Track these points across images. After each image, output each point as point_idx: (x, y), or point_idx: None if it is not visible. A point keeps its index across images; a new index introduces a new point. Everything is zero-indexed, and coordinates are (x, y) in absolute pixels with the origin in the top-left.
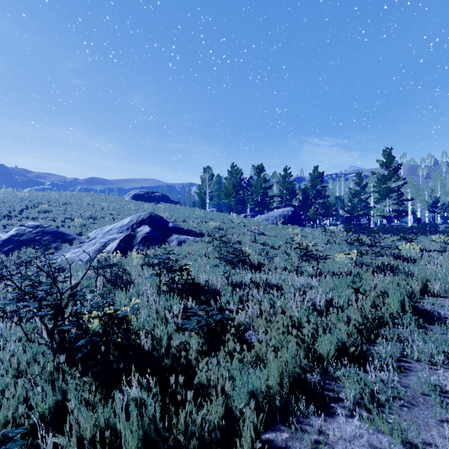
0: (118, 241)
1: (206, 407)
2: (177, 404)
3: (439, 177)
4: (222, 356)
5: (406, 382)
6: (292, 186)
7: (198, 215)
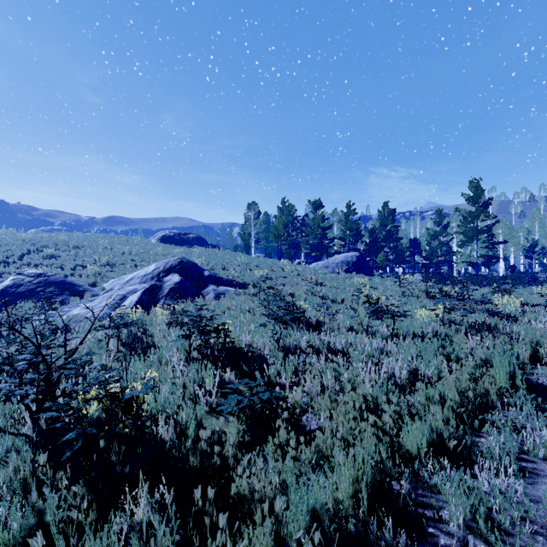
0: (139, 294)
1: (247, 535)
2: (206, 528)
3: (537, 215)
4: (270, 450)
5: (534, 493)
6: (356, 227)
7: (241, 261)
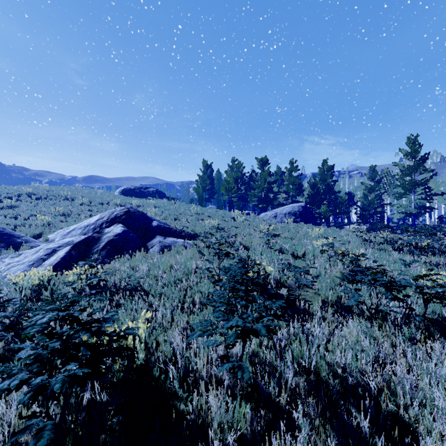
0: (68, 248)
1: None
2: None
3: None
4: None
5: None
6: (298, 182)
7: (193, 211)
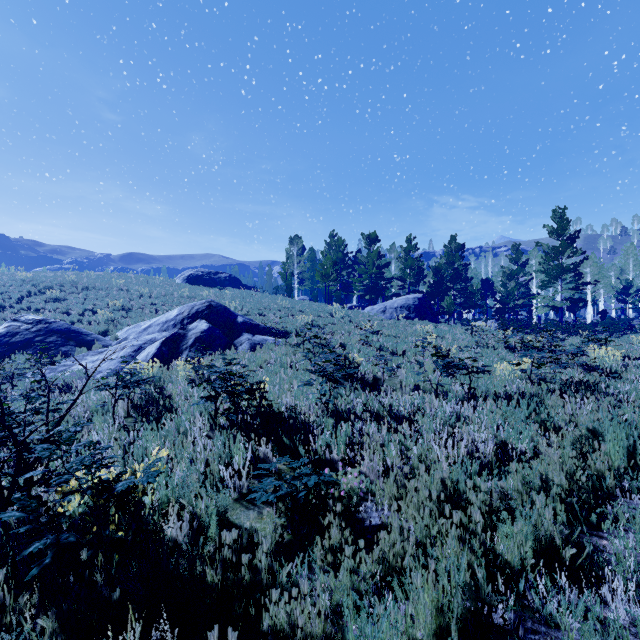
0: (158, 344)
1: None
2: None
3: (632, 251)
4: (318, 556)
5: None
6: (418, 265)
7: (281, 305)
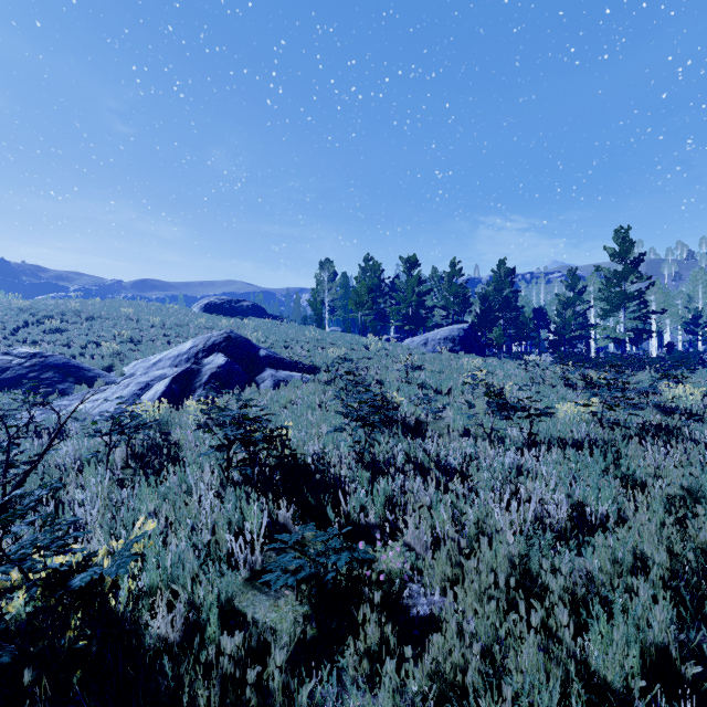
0: (167, 381)
1: None
2: None
3: (701, 277)
4: (350, 664)
5: None
6: (463, 292)
7: (310, 336)
